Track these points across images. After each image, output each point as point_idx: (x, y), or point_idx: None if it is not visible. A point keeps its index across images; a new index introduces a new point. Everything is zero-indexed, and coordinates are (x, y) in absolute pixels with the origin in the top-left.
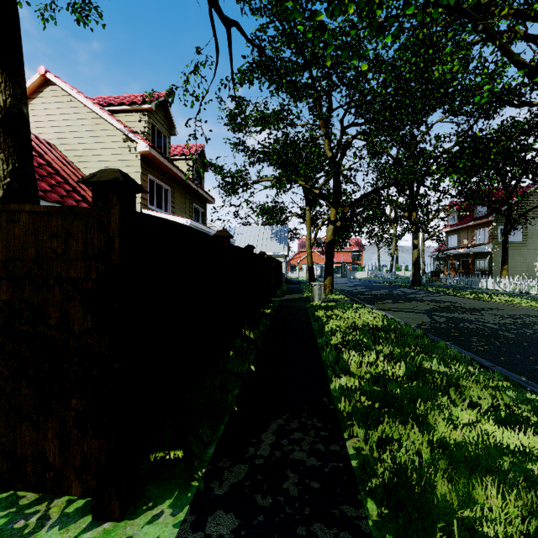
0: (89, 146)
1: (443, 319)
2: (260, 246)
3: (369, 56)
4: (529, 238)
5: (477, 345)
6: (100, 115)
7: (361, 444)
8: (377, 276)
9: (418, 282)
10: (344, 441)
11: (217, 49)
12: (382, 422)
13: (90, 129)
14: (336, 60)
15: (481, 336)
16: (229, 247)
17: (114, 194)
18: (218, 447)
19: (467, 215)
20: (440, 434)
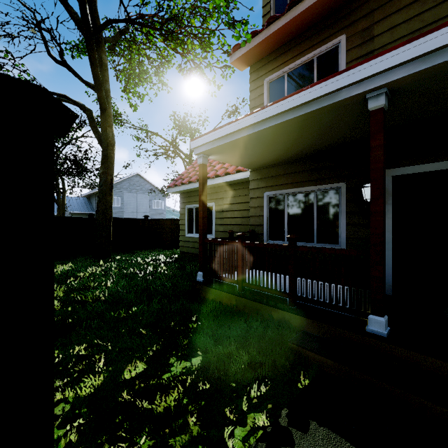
0: None
1: None
2: None
3: None
4: None
5: None
6: None
7: None
8: None
9: None
10: None
11: None
12: None
13: None
14: None
15: None
16: None
17: None
18: None
19: None
20: None
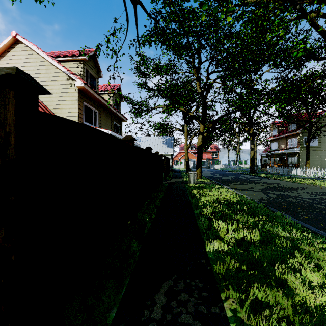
0: (44, 83)
1: (274, 195)
2: (156, 149)
3: (225, 26)
4: (322, 144)
5: (302, 214)
6: (51, 63)
7: (235, 305)
8: (227, 167)
9: (253, 171)
10: (222, 303)
11: (127, 18)
12: (251, 285)
13: (45, 72)
14: (203, 32)
15: (303, 208)
16: (133, 147)
17: (10, 90)
18: (119, 310)
19: (283, 130)
20: (300, 298)
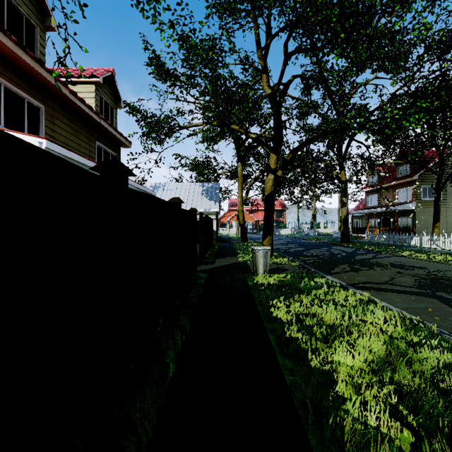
0: None
1: None
2: (190, 203)
3: None
4: (448, 197)
5: None
6: None
7: None
8: (299, 232)
9: (347, 239)
10: None
11: None
12: None
13: None
14: None
15: None
16: None
17: None
18: None
19: (387, 176)
20: None
